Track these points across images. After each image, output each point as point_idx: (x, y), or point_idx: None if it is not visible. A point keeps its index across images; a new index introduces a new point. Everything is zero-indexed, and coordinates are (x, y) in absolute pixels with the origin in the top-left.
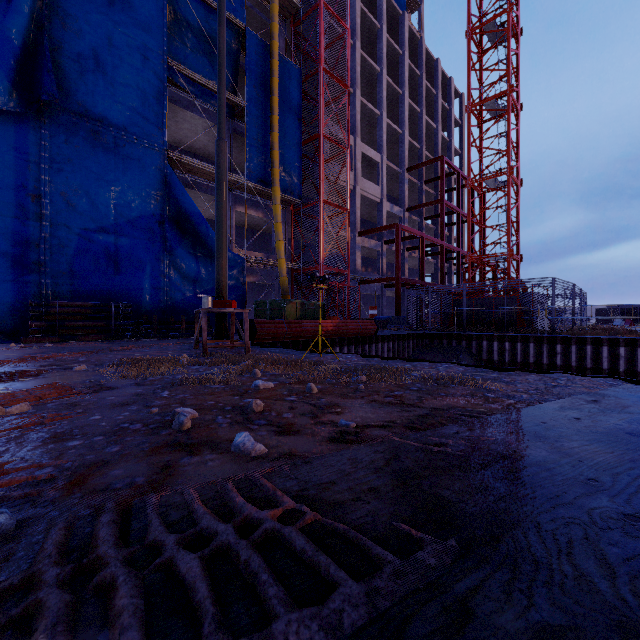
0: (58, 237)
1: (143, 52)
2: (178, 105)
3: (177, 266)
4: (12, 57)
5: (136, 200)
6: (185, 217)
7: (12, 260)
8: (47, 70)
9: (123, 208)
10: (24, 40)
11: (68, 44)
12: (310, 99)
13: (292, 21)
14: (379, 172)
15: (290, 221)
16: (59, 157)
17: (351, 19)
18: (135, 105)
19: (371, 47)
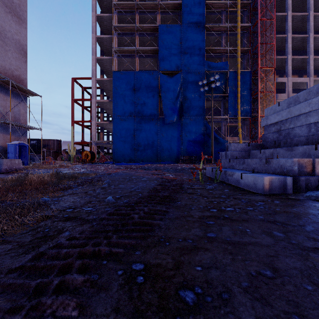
0: (184, 143)
1: (200, 96)
2: (209, 101)
3: (208, 146)
4: (177, 111)
5: (198, 131)
6: (209, 133)
7: (177, 148)
8: (182, 111)
9: (195, 134)
10: (179, 106)
11: (185, 103)
12: (255, 79)
13: (249, 51)
14: (307, 86)
15: (249, 123)
16: (184, 126)
17: (286, 25)
18: (198, 109)
19: (306, 22)
